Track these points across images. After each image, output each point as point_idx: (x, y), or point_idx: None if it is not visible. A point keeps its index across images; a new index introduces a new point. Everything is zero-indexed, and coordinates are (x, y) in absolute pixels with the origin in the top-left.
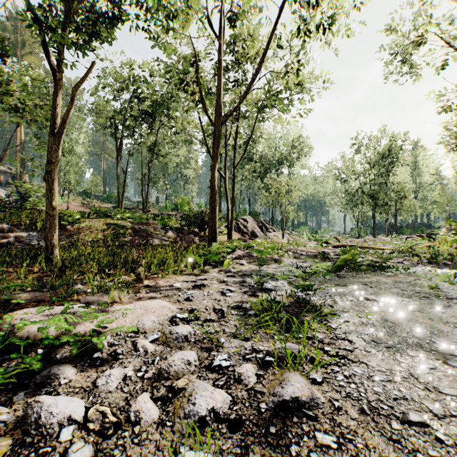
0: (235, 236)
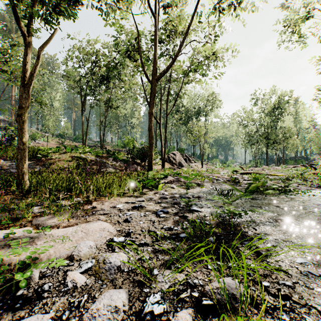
0: (167, 166)
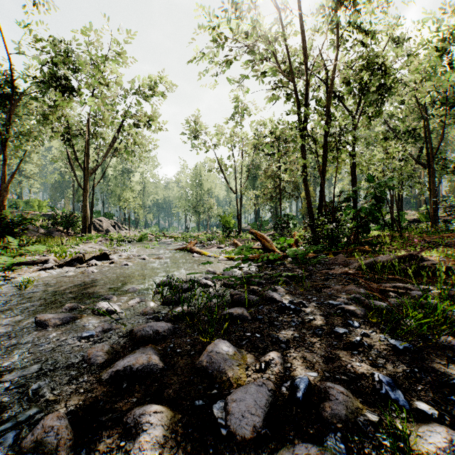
0: (92, 233)
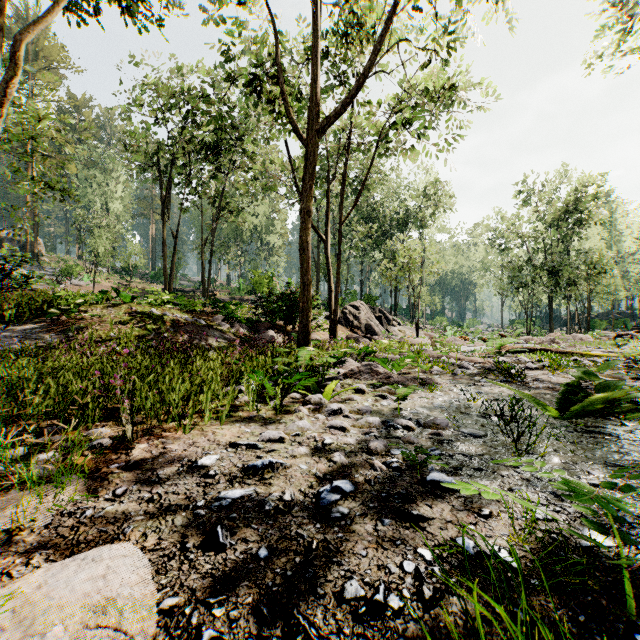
0: (340, 332)
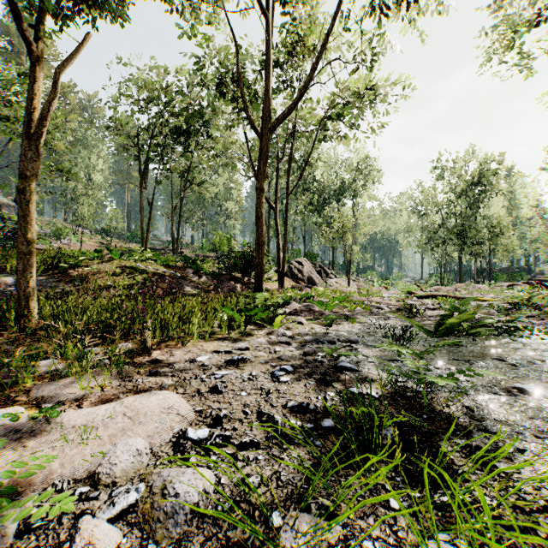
0: (287, 283)
